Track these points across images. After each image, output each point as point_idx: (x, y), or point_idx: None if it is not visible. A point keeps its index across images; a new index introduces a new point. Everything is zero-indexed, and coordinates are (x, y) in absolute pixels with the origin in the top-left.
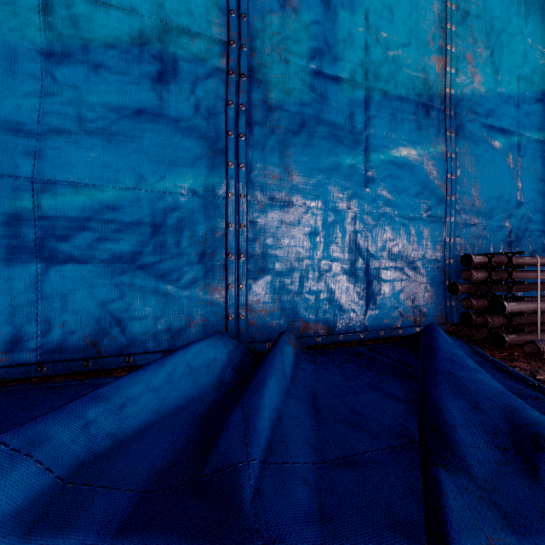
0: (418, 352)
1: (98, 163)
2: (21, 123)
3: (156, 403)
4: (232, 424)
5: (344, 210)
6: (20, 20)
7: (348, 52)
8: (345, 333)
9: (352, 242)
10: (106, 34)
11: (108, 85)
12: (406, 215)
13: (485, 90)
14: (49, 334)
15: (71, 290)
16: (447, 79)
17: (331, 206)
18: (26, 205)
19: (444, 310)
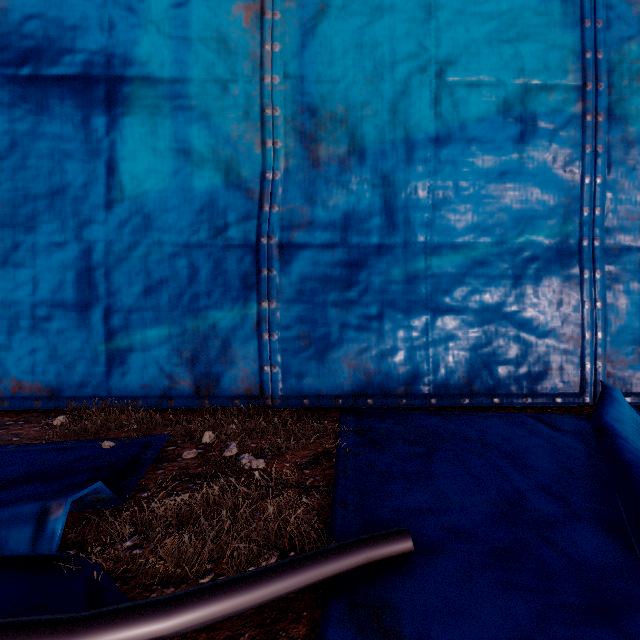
0: None
1: (470, 226)
2: (418, 201)
3: None
4: None
5: None
6: (417, 117)
7: None
8: None
9: None
10: (477, 110)
11: (478, 155)
12: None
13: None
14: (436, 372)
15: (451, 336)
16: None
17: None
18: (421, 266)
19: None
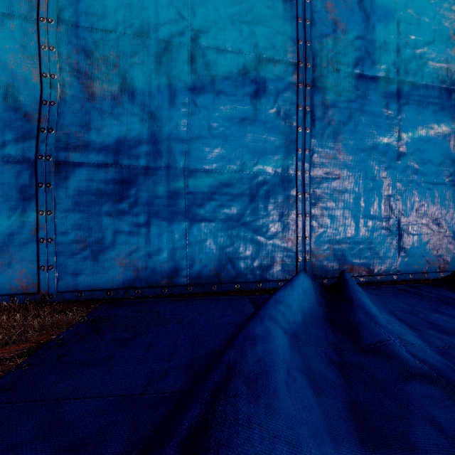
0: (454, 291)
1: (219, 156)
2: (178, 134)
3: (299, 308)
4: (362, 322)
5: (380, 179)
6: (178, 69)
7: (384, 56)
8: (381, 275)
9: (387, 204)
10: (223, 70)
11: (224, 104)
12: (431, 181)
13: None
14: (193, 267)
15: (204, 239)
16: None
17: (371, 177)
18: (181, 185)
19: None
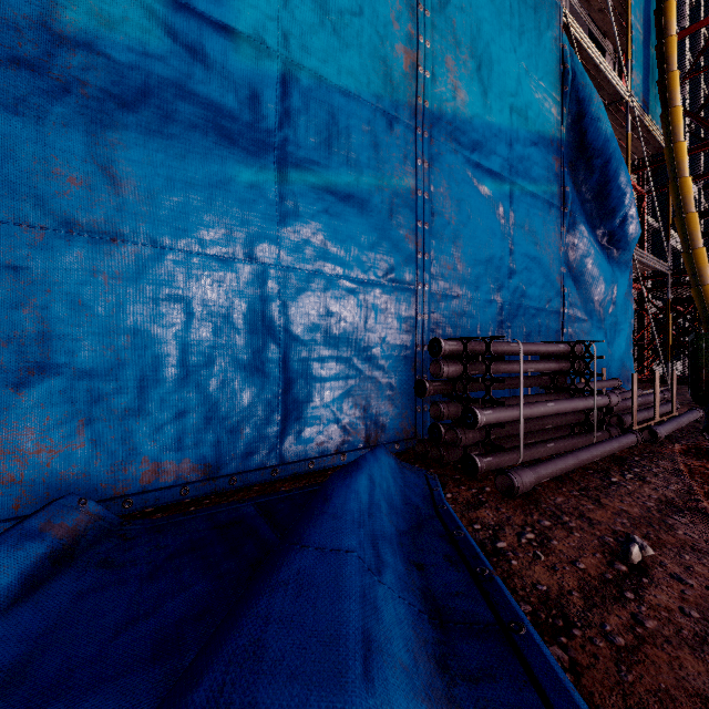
0: None
1: None
2: None
3: None
4: None
5: (240, 260)
6: None
7: None
8: (242, 472)
9: (257, 315)
10: None
11: None
12: (355, 277)
13: (470, 114)
14: None
15: None
16: (418, 84)
17: (213, 251)
18: None
19: (414, 418)
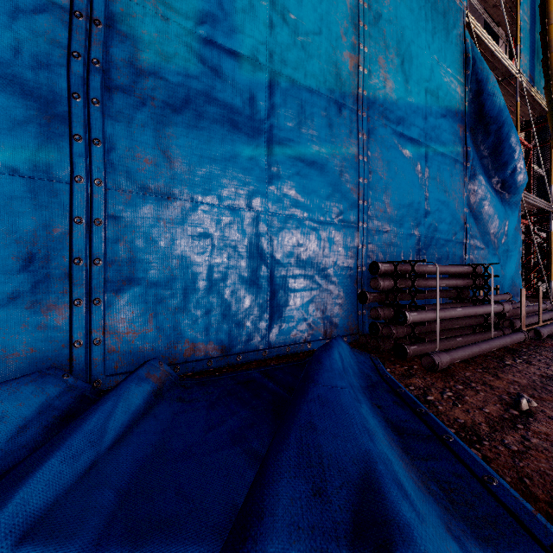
0: None
1: None
2: None
3: None
4: None
5: (243, 209)
6: None
7: (249, 25)
8: (244, 352)
9: (254, 246)
10: None
11: None
12: (316, 219)
13: (396, 97)
14: None
15: None
16: (359, 79)
17: (227, 203)
18: None
19: (357, 320)
